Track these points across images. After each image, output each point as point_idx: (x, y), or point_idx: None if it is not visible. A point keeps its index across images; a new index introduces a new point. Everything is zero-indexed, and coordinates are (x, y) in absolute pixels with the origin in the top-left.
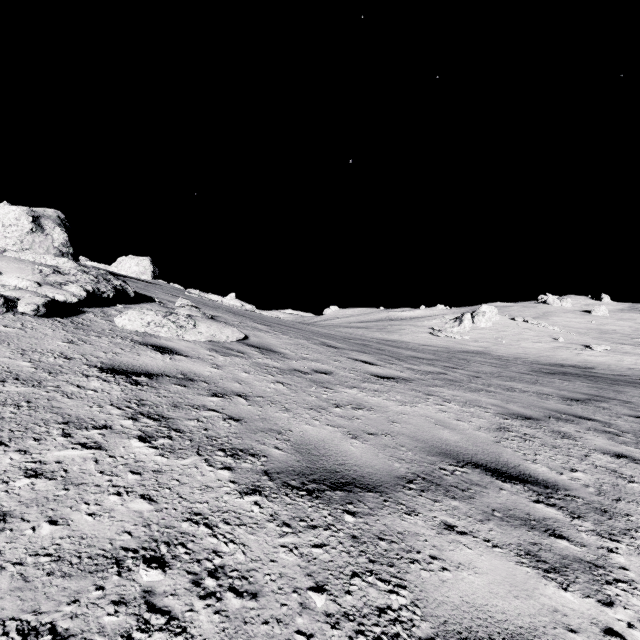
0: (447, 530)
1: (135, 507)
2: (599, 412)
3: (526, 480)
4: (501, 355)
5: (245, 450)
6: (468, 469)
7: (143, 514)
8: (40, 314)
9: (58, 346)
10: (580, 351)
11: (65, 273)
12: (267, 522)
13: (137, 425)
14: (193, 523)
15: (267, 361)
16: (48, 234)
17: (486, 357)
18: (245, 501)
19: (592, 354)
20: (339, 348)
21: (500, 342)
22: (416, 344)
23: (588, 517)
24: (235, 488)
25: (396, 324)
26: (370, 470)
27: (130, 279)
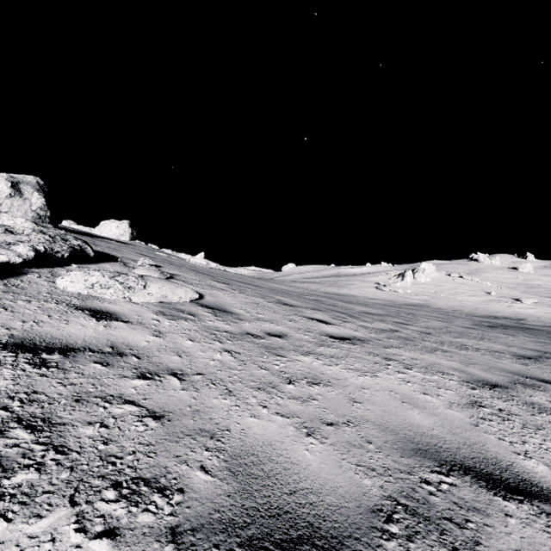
0: None
1: None
2: None
3: (530, 492)
4: (440, 308)
5: (153, 480)
6: (455, 478)
7: None
8: None
9: None
10: (511, 304)
11: (18, 233)
12: None
13: None
14: None
15: (218, 324)
16: (26, 198)
17: (427, 310)
18: None
19: (522, 307)
20: (294, 306)
21: (438, 296)
22: (364, 298)
23: None
24: None
25: (346, 279)
26: (332, 500)
27: (105, 240)
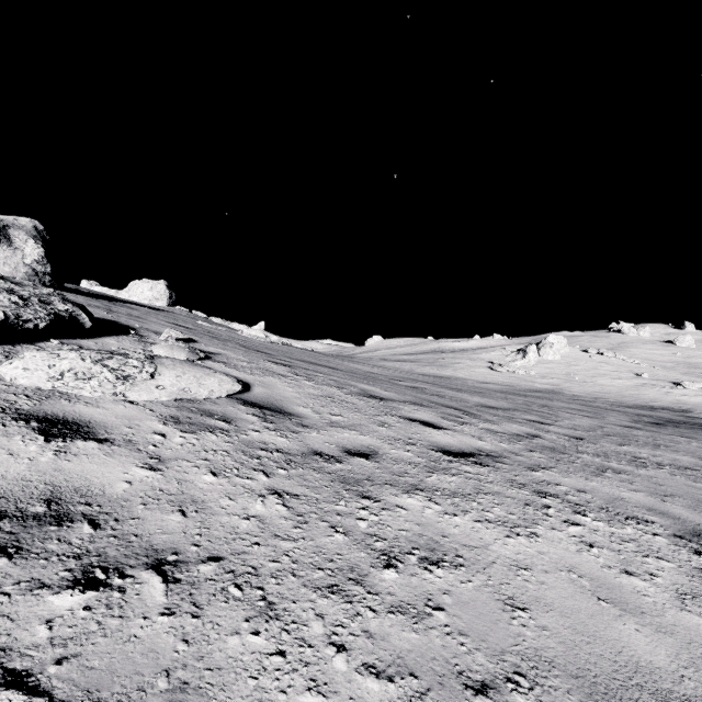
0: None
1: None
2: None
3: None
4: (576, 394)
5: None
6: None
7: None
8: None
9: None
10: (670, 389)
11: None
12: None
13: None
14: None
15: (267, 436)
16: (17, 248)
17: (560, 398)
18: None
19: (685, 393)
20: (386, 399)
21: (572, 378)
22: (474, 381)
23: None
24: None
25: (449, 357)
26: None
27: (130, 305)
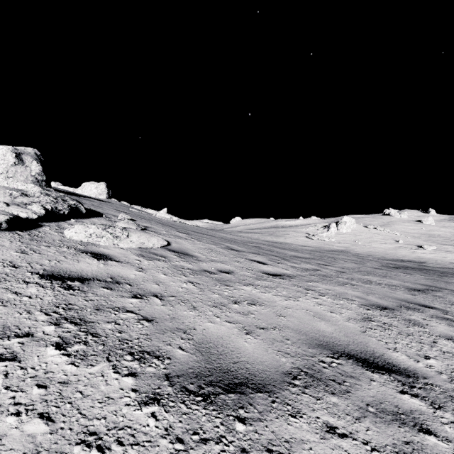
0: (329, 433)
1: (30, 430)
2: (436, 300)
3: (391, 369)
4: (358, 253)
5: (152, 352)
6: (342, 360)
7: (36, 438)
8: (3, 228)
9: (10, 256)
10: (415, 250)
11: (31, 195)
12: (160, 438)
13: (58, 331)
14: (85, 446)
15: (183, 263)
16: (27, 166)
17: (347, 255)
18: (142, 413)
19: (423, 252)
20: (239, 251)
21: (357, 243)
22: (296, 245)
23: (447, 407)
24: (135, 398)
25: (282, 230)
26: (260, 367)
27: (89, 199)
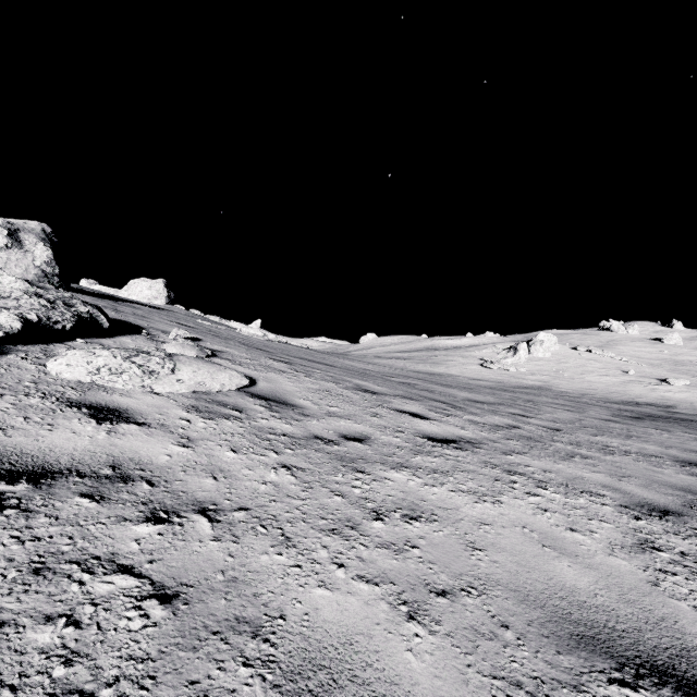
0: None
1: None
2: None
3: None
4: (564, 391)
5: None
6: (649, 693)
7: None
8: None
9: None
10: (655, 386)
11: (2, 296)
12: None
13: None
14: None
15: (274, 423)
16: (28, 251)
17: (548, 394)
18: None
19: (669, 389)
20: (378, 393)
21: (561, 375)
22: (465, 378)
23: None
24: None
25: (441, 354)
26: None
27: (132, 304)
